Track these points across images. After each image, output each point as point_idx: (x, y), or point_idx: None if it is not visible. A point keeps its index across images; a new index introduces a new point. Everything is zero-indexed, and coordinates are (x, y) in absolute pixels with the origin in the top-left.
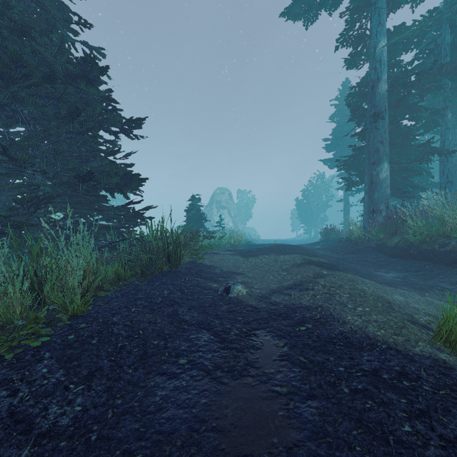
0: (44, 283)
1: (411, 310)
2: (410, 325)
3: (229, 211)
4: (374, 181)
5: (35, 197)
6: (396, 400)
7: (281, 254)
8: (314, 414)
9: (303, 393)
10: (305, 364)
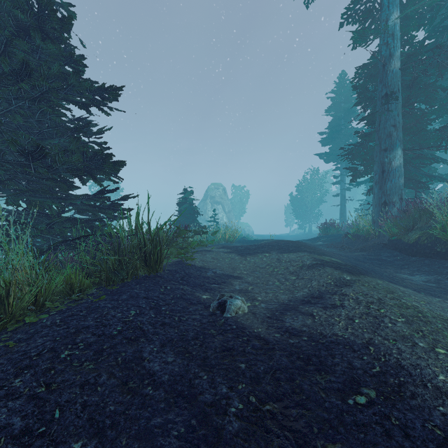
0: None
1: None
2: None
3: (223, 206)
4: (386, 170)
5: None
6: None
7: (284, 252)
8: None
9: None
10: None
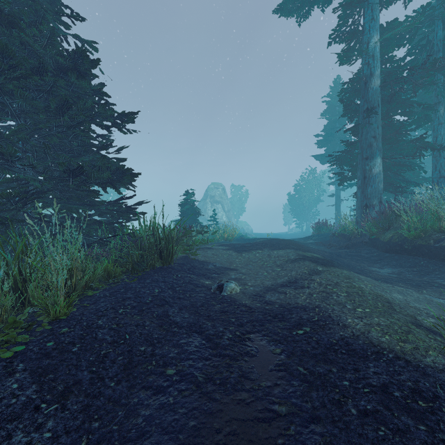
0: (29, 282)
1: (413, 311)
2: (416, 330)
3: (223, 205)
4: (367, 176)
5: (24, 192)
6: (414, 427)
7: (275, 249)
8: (319, 443)
9: (304, 414)
10: (306, 376)
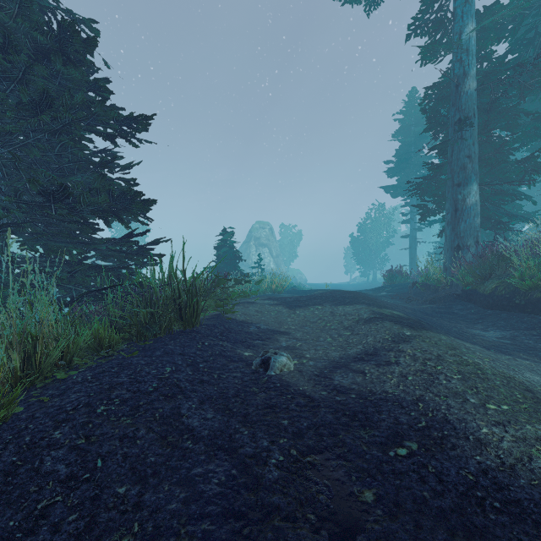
0: None
1: None
2: None
3: (270, 249)
4: (459, 208)
5: None
6: None
7: (339, 304)
8: None
9: None
10: None
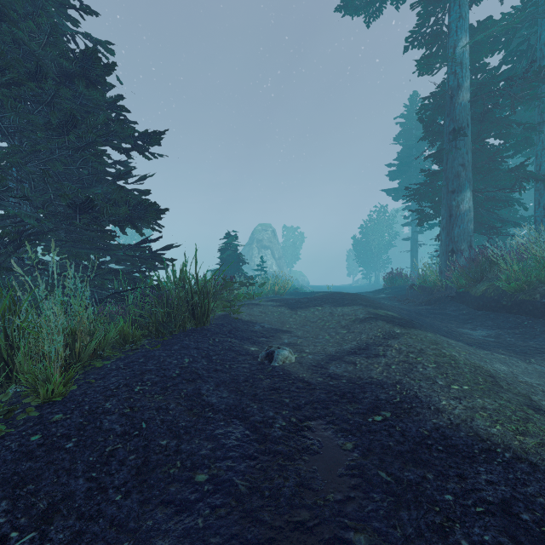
0: (17, 350)
1: (525, 388)
2: (535, 416)
3: (273, 251)
4: (454, 214)
5: (17, 232)
6: None
7: (338, 306)
8: None
9: None
10: (390, 485)
